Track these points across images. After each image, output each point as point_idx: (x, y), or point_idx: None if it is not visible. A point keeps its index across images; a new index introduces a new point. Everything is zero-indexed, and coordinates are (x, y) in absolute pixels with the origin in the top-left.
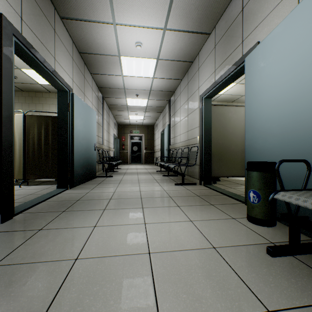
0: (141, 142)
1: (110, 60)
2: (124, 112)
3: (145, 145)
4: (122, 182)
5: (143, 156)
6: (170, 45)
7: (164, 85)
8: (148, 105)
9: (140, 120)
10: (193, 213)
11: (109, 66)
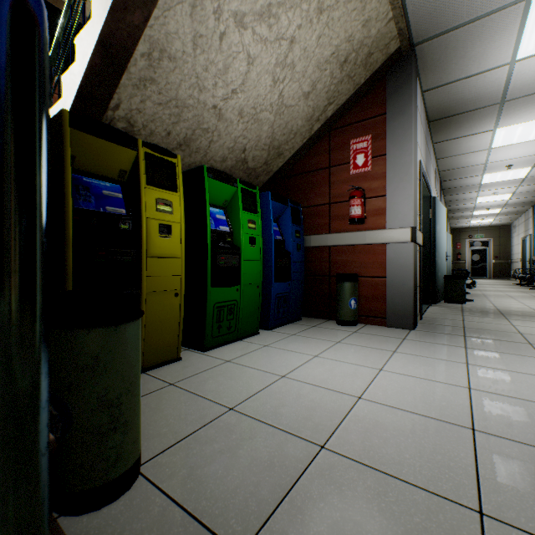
0: (486, 249)
1: (467, 200)
2: (464, 219)
3: (493, 253)
4: (478, 287)
5: (489, 268)
6: (524, 188)
7: (522, 200)
8: (501, 212)
9: (485, 223)
10: (532, 294)
11: (464, 202)
